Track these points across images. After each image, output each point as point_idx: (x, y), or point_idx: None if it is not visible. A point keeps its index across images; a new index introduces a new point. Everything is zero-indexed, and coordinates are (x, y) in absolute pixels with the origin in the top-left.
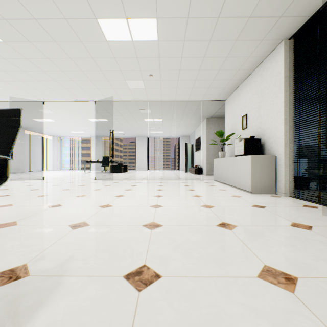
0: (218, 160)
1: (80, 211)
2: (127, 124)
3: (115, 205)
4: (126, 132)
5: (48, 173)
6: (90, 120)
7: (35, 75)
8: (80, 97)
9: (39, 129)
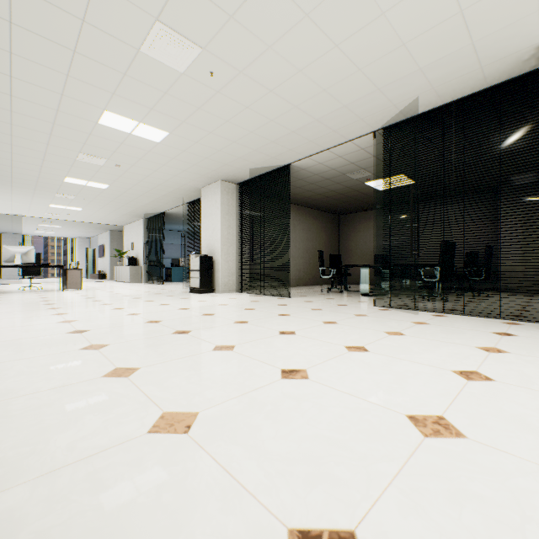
0: (118, 267)
1: (53, 287)
2: (8, 224)
3: None
4: None
5: None
6: None
7: None
8: None
9: None
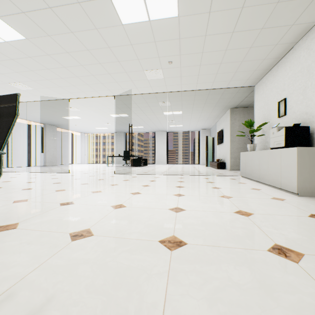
0: (247, 154)
1: (89, 213)
2: (146, 118)
3: (129, 205)
4: (146, 126)
5: (75, 167)
6: (112, 116)
7: (58, 72)
8: (101, 92)
9: (69, 126)
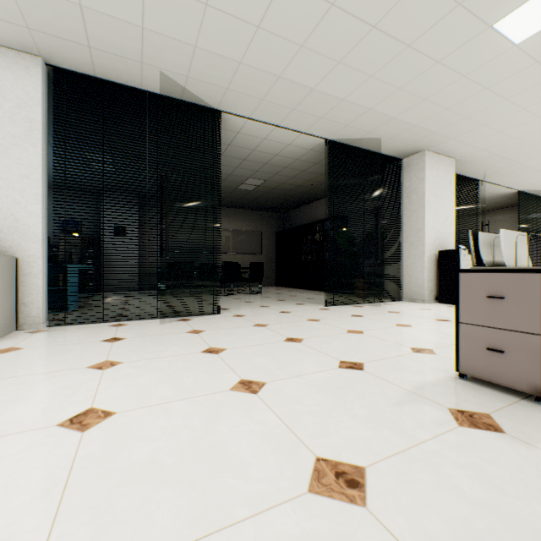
0: None
1: None
2: None
3: None
4: None
5: None
6: None
7: None
8: None
9: None
